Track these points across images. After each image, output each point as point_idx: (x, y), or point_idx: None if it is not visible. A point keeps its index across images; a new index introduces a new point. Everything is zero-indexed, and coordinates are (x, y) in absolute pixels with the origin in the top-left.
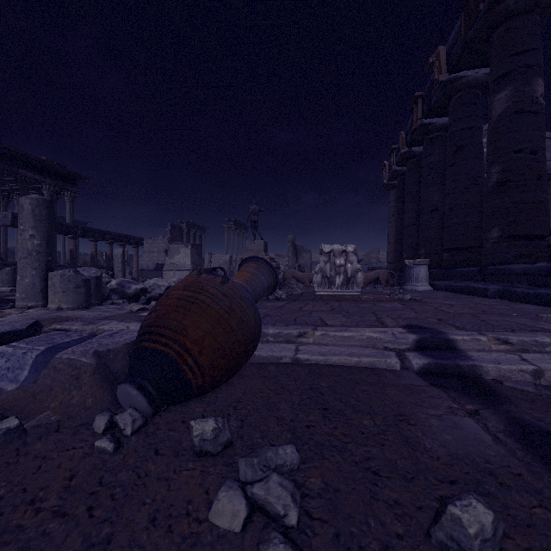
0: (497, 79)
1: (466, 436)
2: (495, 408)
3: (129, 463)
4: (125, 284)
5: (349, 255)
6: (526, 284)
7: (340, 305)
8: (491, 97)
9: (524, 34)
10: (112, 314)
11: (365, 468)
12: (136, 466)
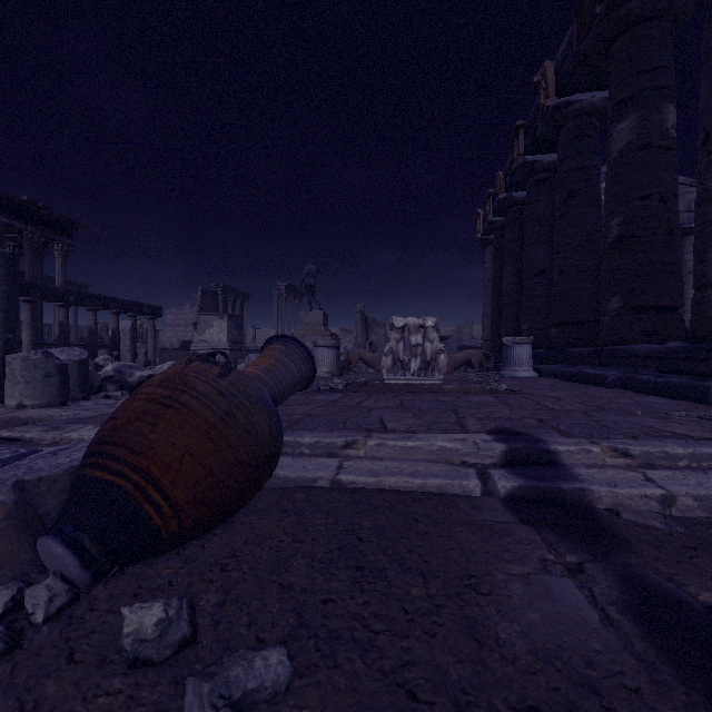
0: (617, 104)
1: (561, 615)
2: (607, 559)
3: (17, 681)
4: (125, 370)
5: (429, 331)
6: (654, 370)
7: (413, 398)
8: (610, 128)
9: (652, 47)
10: (92, 414)
11: (396, 685)
12: (26, 687)
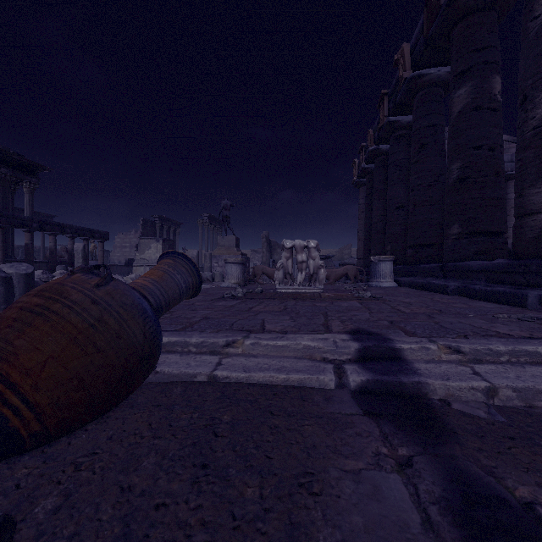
0: (457, 75)
1: (384, 517)
2: (435, 452)
3: None
4: None
5: (312, 251)
6: (484, 281)
7: (295, 304)
8: (451, 93)
9: (483, 31)
10: None
11: None
12: None
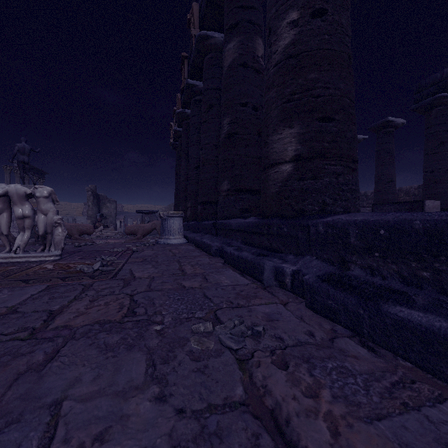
0: (228, 30)
1: None
2: None
3: None
4: None
5: (41, 201)
6: (240, 241)
7: None
8: (224, 47)
9: None
10: None
11: None
12: None
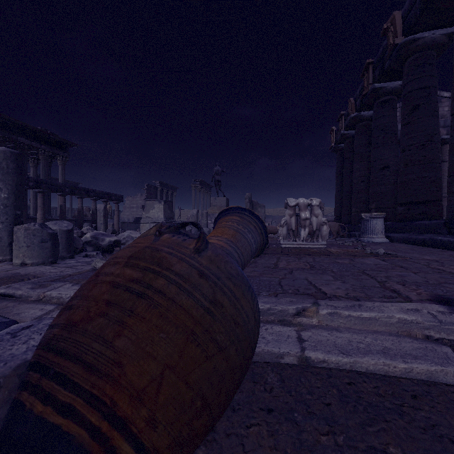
0: None
1: None
2: None
3: None
4: (99, 237)
5: (315, 208)
6: None
7: (315, 260)
8: None
9: None
10: (72, 272)
11: None
12: None
